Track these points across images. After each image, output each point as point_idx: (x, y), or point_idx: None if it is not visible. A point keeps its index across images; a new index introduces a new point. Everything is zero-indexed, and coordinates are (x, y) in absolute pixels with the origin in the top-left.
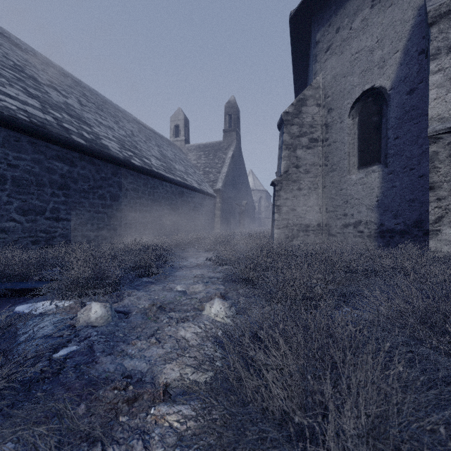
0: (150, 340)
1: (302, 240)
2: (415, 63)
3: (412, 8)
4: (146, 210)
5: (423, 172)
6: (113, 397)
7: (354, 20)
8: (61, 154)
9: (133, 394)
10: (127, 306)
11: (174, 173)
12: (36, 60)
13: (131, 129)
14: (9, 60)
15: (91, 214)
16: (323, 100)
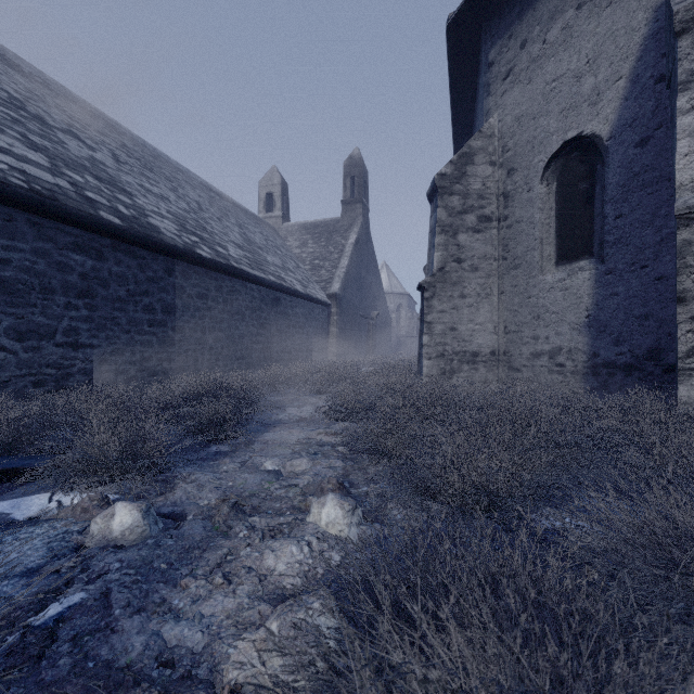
0: (213, 579)
1: (467, 377)
2: (649, 97)
3: (645, 9)
4: (221, 328)
5: (663, 271)
6: None
7: (550, 28)
8: (82, 241)
9: None
10: (179, 504)
11: (265, 268)
12: (46, 91)
13: (197, 199)
14: (1, 90)
15: (131, 336)
16: (500, 155)
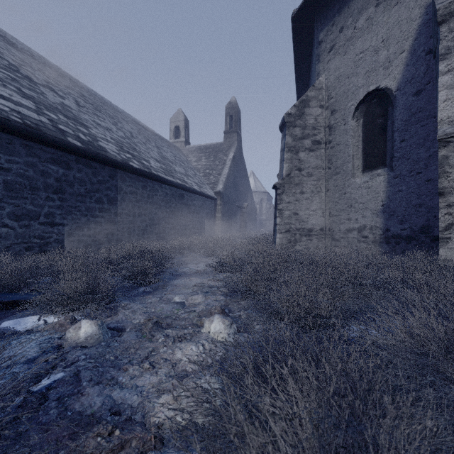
0: (143, 365)
1: (305, 245)
2: (422, 64)
3: (419, 7)
4: (145, 213)
5: (431, 176)
6: (95, 448)
7: (359, 19)
8: (56, 157)
9: (119, 441)
10: (121, 322)
11: (174, 175)
12: (32, 60)
13: (130, 130)
14: (4, 59)
15: (87, 218)
16: (326, 101)
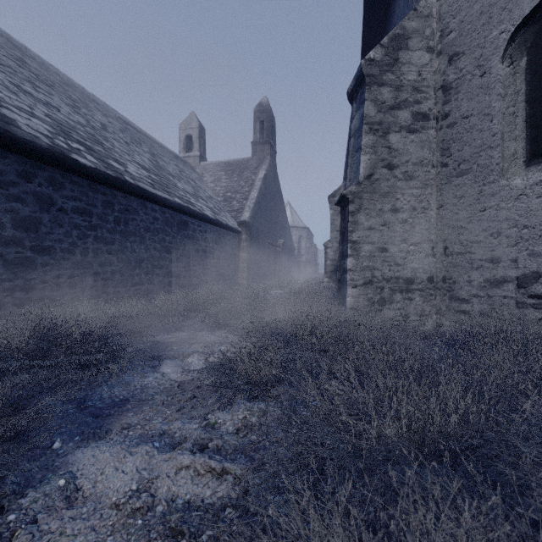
0: None
1: (400, 309)
2: None
3: None
4: (111, 250)
5: None
6: None
7: None
8: None
9: None
10: None
11: (171, 191)
12: None
13: (105, 123)
14: None
15: None
16: (438, 41)
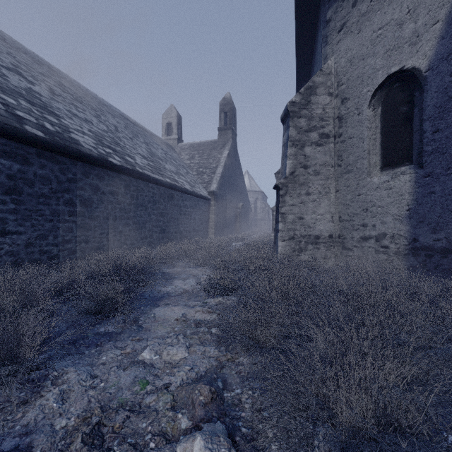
0: None
1: (311, 254)
2: None
3: None
4: (128, 216)
5: None
6: None
7: None
8: (9, 149)
9: None
10: (31, 428)
11: (163, 173)
12: (2, 43)
13: (115, 124)
14: None
15: (53, 224)
16: (336, 88)
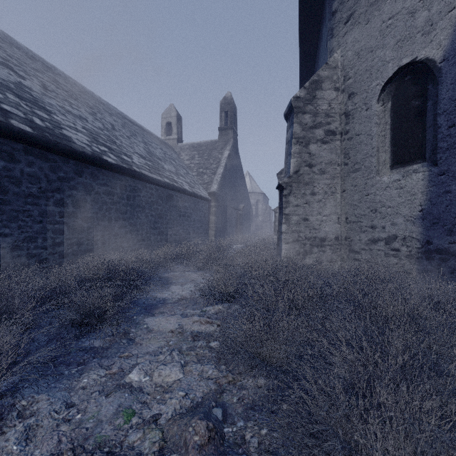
0: None
1: (317, 258)
2: None
3: None
4: (125, 218)
5: None
6: None
7: None
8: None
9: None
10: None
11: (161, 173)
12: None
13: (112, 122)
14: None
15: (42, 226)
16: (342, 83)
